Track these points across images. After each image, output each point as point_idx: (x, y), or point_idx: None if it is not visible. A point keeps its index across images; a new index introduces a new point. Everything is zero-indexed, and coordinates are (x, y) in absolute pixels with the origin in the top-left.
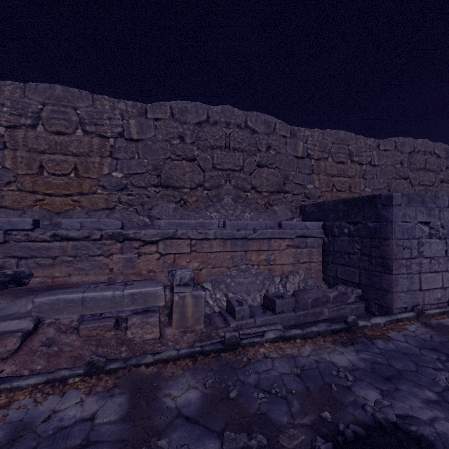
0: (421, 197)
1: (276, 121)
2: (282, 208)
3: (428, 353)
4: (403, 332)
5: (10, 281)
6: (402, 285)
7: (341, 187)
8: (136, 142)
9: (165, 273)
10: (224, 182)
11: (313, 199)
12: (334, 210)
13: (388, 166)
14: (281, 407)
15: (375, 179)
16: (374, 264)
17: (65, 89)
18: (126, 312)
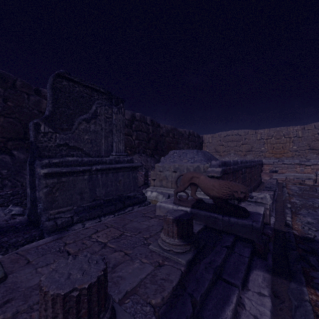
0: None
1: None
2: None
3: None
4: None
5: (274, 171)
6: None
7: None
8: (300, 137)
9: (313, 174)
10: None
11: None
12: None
13: None
14: None
15: None
16: None
17: (279, 128)
18: (304, 179)
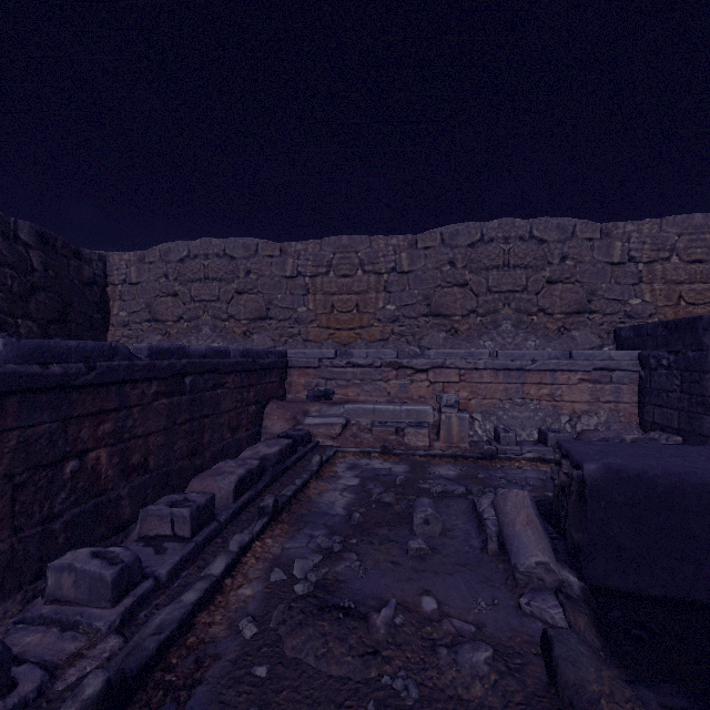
0: None
1: (576, 221)
2: (585, 333)
3: None
4: None
5: (323, 396)
6: None
7: (695, 299)
8: (407, 274)
9: (434, 400)
10: (501, 306)
11: (640, 319)
12: (653, 336)
13: None
14: (516, 487)
15: None
16: (695, 404)
17: (349, 237)
18: (403, 424)
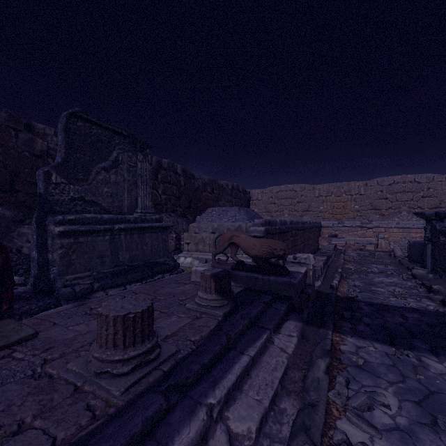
0: None
1: (434, 175)
2: None
3: None
4: None
5: (334, 236)
6: None
7: None
8: (363, 195)
9: (375, 238)
10: (402, 206)
11: None
12: None
13: None
14: None
15: None
16: None
17: (340, 183)
18: (365, 244)
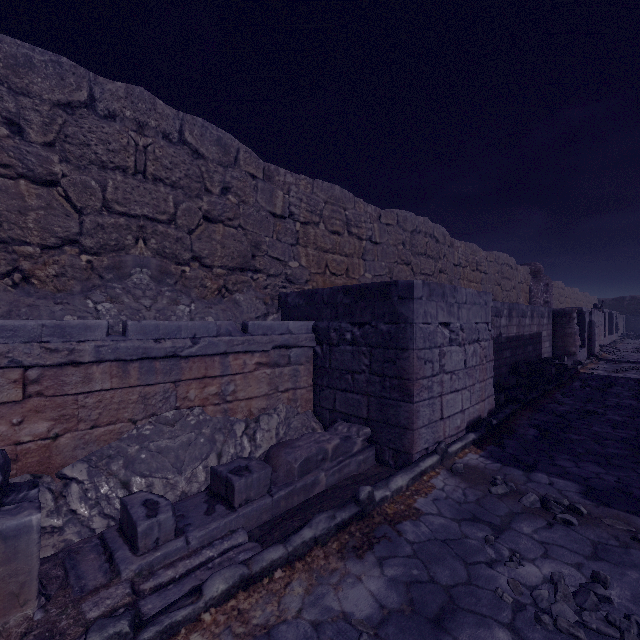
0: (442, 288)
1: (240, 145)
2: (250, 298)
3: (470, 530)
4: (432, 495)
5: None
6: (423, 417)
7: (336, 269)
8: None
9: None
10: (132, 241)
11: (299, 285)
12: (332, 304)
13: (390, 246)
14: None
15: (377, 262)
16: (389, 388)
17: None
18: None
